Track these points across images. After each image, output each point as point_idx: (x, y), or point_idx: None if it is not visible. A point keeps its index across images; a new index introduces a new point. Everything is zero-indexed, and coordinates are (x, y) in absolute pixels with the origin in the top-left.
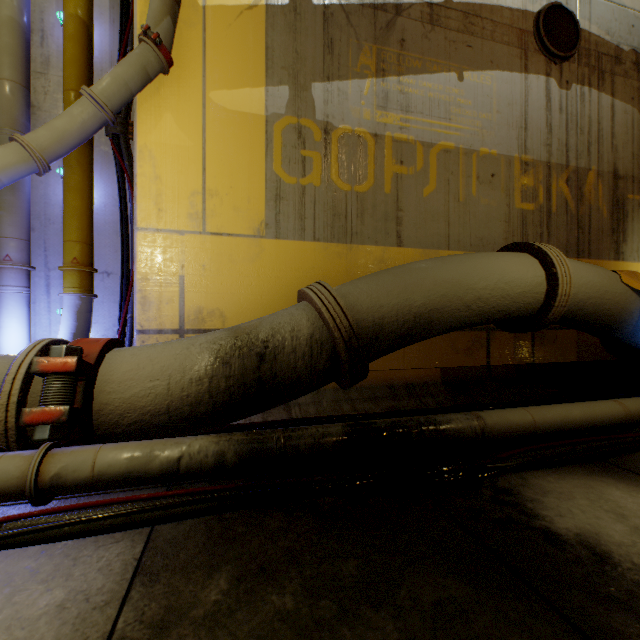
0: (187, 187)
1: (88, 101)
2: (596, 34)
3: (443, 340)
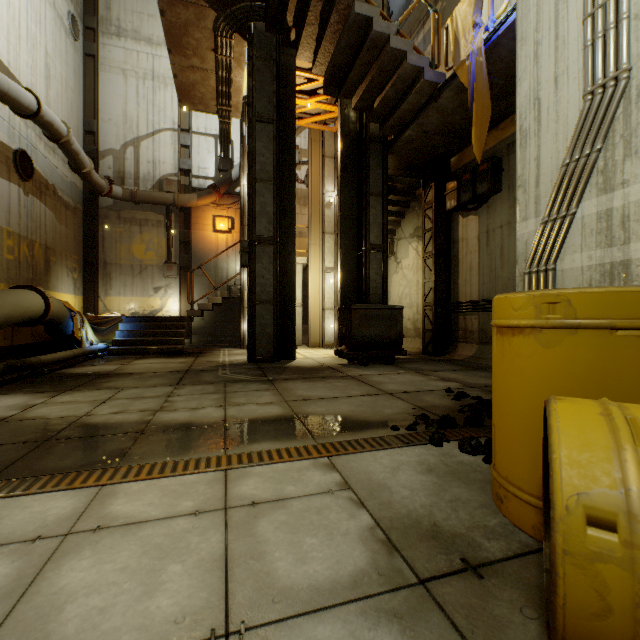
0: None
1: None
2: (40, 171)
3: None
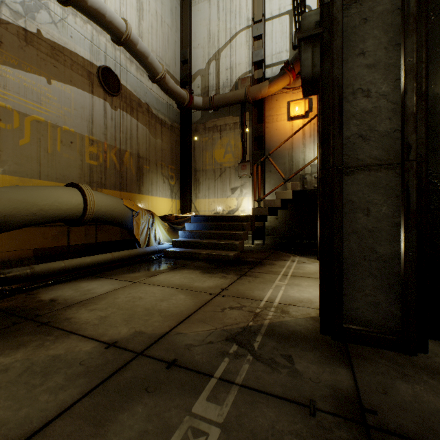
0: None
1: None
2: (130, 90)
3: (36, 232)
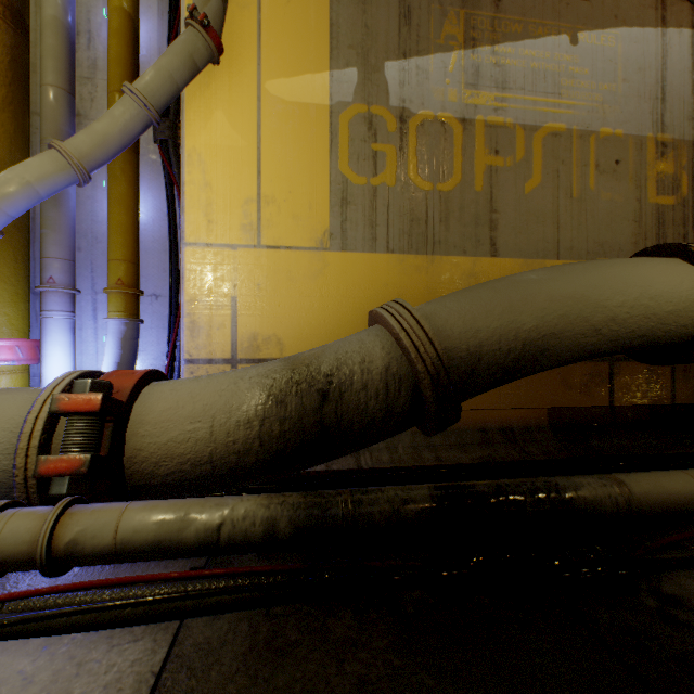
0: (240, 194)
1: (130, 99)
2: None
3: (550, 373)
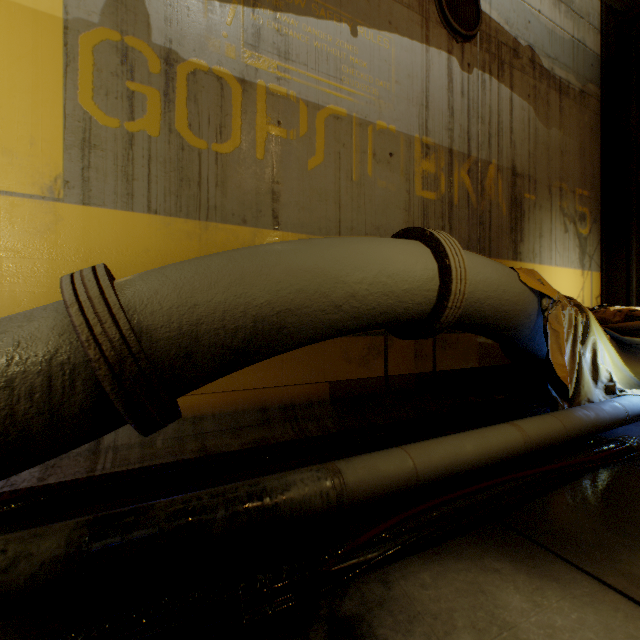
0: None
1: None
2: (496, 21)
3: (333, 348)
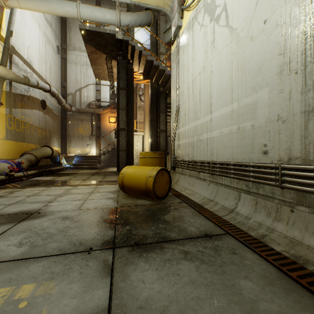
0: None
1: None
2: (48, 105)
3: None
